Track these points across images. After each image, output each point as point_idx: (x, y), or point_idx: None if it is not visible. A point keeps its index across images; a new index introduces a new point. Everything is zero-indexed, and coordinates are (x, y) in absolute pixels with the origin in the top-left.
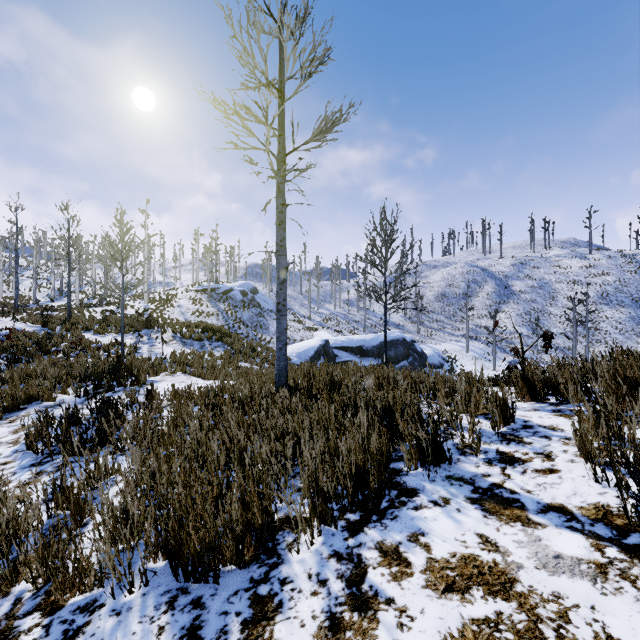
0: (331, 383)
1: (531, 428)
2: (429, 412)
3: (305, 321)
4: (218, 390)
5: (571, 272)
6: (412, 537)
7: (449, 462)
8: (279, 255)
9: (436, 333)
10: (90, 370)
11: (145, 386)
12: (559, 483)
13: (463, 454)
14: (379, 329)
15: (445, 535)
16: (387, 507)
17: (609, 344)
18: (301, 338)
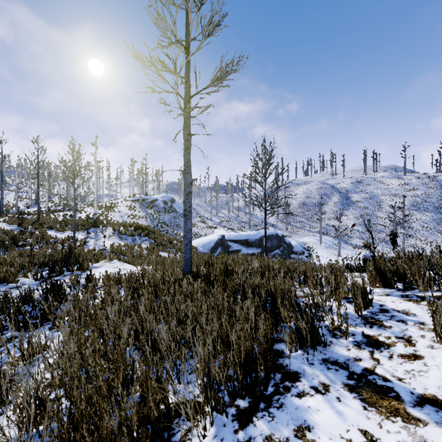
0: (225, 270)
1: (387, 312)
2: (306, 301)
3: (208, 222)
4: (139, 276)
5: (392, 188)
6: (299, 432)
7: (324, 345)
8: (185, 173)
9: (299, 230)
10: (47, 259)
11: (87, 271)
12: (426, 371)
13: (334, 336)
14: (259, 227)
15: (330, 431)
16: (273, 393)
17: (418, 238)
18: (205, 234)
